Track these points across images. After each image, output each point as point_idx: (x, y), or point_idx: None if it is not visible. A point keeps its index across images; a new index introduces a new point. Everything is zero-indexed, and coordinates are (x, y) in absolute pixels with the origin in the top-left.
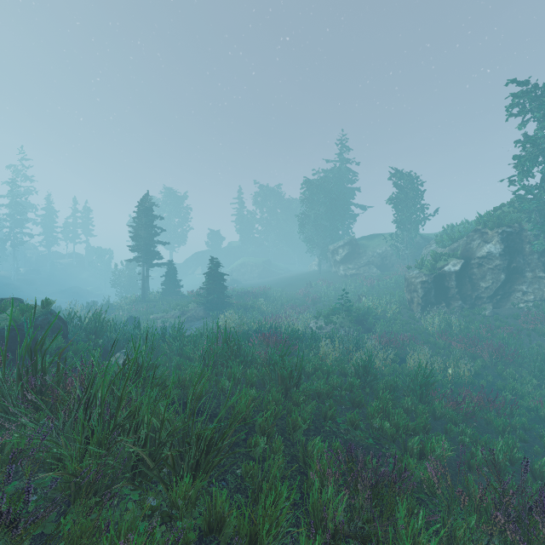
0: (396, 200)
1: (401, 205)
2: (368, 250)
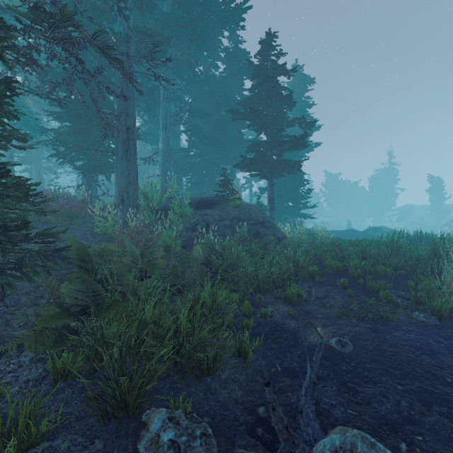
0: (429, 191)
1: (432, 193)
2: (411, 215)
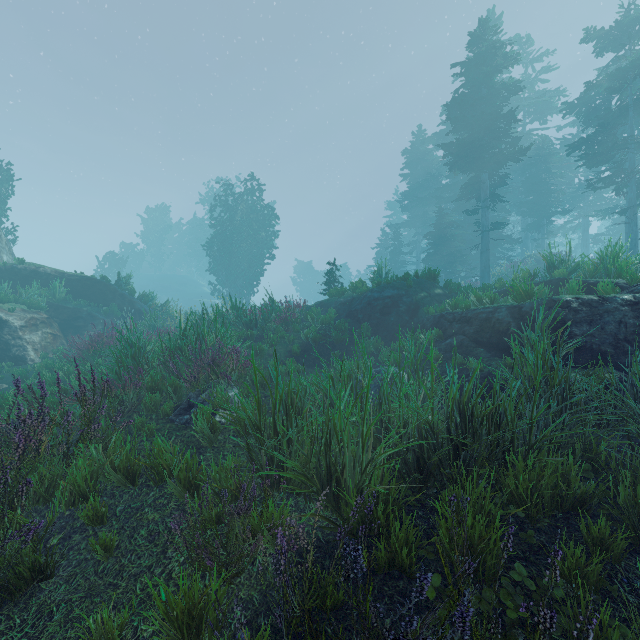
0: None
1: None
2: None
